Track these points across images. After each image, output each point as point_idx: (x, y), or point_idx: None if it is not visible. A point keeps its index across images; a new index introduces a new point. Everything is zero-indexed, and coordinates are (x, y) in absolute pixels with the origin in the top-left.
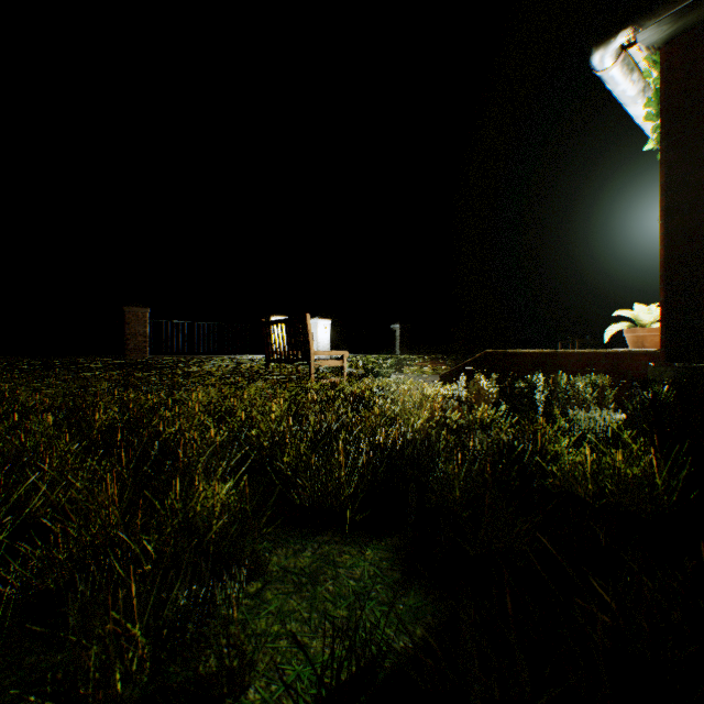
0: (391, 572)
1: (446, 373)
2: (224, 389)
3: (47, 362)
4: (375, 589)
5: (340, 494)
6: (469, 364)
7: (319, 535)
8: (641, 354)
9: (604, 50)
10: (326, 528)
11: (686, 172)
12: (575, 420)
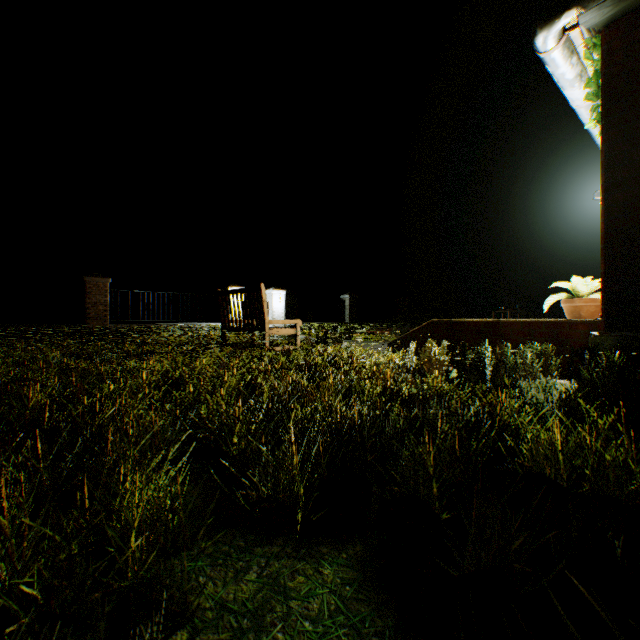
0: (356, 605)
1: (394, 341)
2: (179, 358)
3: (6, 330)
4: (338, 636)
5: (293, 487)
6: (416, 332)
7: (267, 544)
8: (580, 323)
9: (548, 30)
10: (276, 533)
11: (626, 149)
12: (527, 389)
